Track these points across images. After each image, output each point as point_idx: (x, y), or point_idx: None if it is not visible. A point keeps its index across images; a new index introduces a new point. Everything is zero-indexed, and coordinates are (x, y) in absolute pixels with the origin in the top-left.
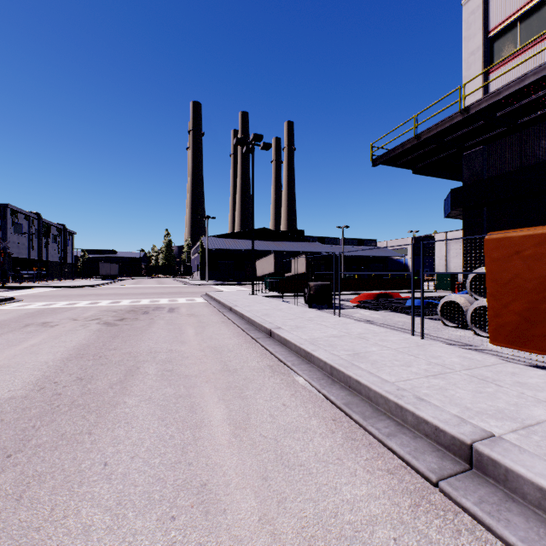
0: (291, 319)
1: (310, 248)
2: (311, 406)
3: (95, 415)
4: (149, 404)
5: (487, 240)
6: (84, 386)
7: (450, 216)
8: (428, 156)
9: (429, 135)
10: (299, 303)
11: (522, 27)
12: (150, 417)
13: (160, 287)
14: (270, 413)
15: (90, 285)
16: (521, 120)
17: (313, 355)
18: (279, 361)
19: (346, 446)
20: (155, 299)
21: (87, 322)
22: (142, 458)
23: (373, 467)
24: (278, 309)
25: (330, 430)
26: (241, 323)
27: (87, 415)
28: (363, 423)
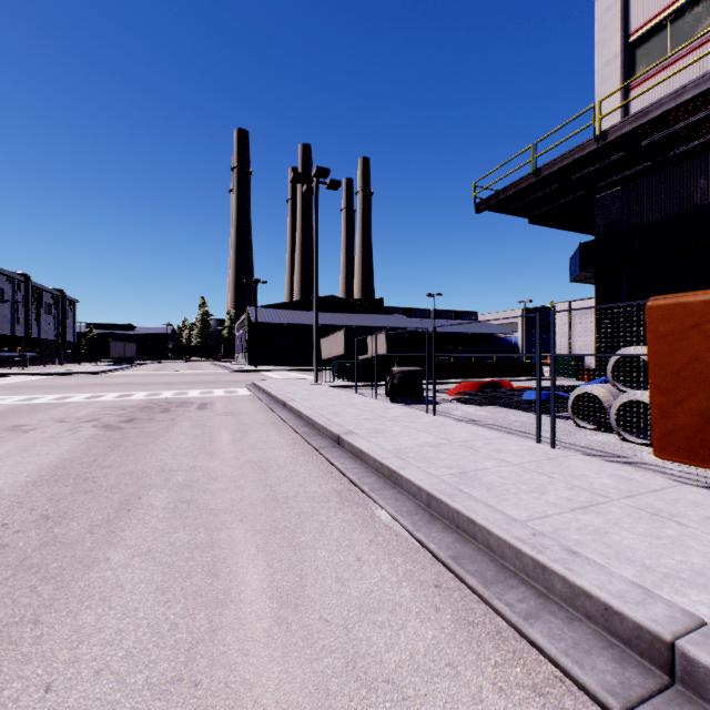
0: (368, 419)
1: (391, 323)
2: (401, 561)
3: (54, 586)
4: (146, 562)
5: (650, 307)
6: (49, 531)
7: (578, 279)
8: (549, 200)
9: (552, 170)
10: (379, 395)
11: (674, 29)
12: (143, 587)
13: (192, 373)
14: (336, 575)
15: (96, 371)
16: (673, 152)
17: (401, 475)
18: (351, 483)
19: (461, 638)
20: (182, 391)
21: (78, 425)
22: (116, 673)
23: (508, 682)
24: (350, 404)
25: (432, 606)
26: (299, 425)
27: (40, 584)
28: (485, 593)
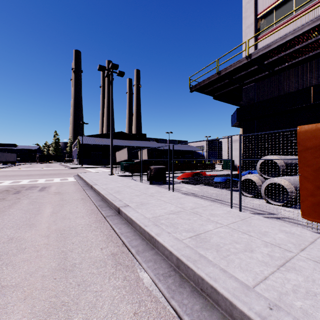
0: (137, 195)
1: (150, 145)
2: None
3: None
4: None
5: (300, 131)
6: None
7: (235, 125)
8: (223, 88)
9: (226, 72)
10: (143, 180)
11: (276, 13)
12: None
13: (46, 169)
14: None
15: None
16: (276, 68)
17: (157, 241)
18: (124, 245)
19: None
20: (35, 180)
21: None
22: None
23: None
24: (128, 186)
25: None
26: (97, 200)
27: None
28: None
